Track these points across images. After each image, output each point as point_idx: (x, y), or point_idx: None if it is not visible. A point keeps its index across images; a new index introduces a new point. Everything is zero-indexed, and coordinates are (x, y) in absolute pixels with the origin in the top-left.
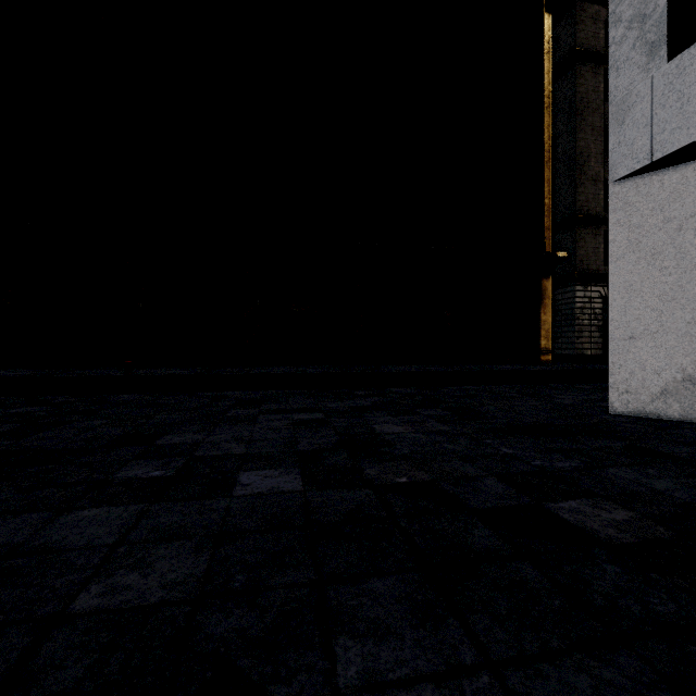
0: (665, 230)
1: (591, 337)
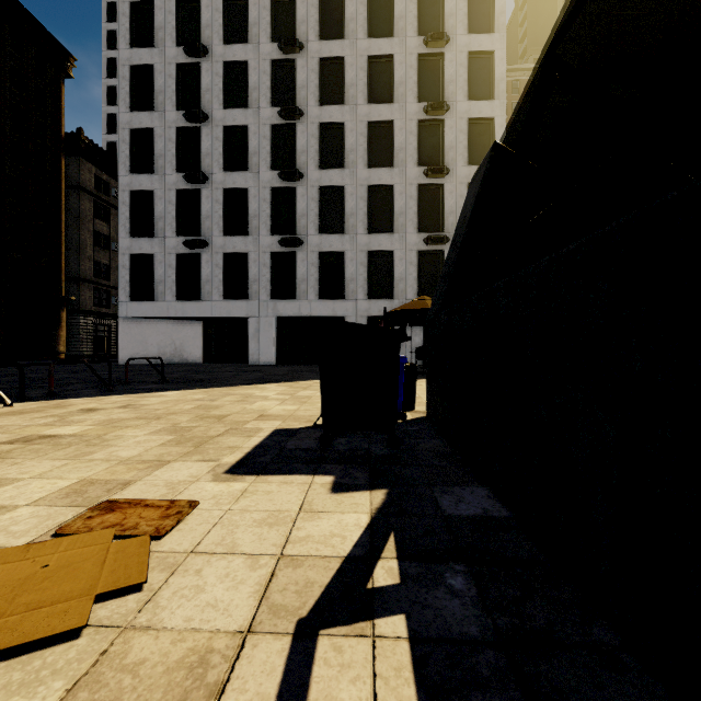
0: (129, 329)
1: (88, 345)
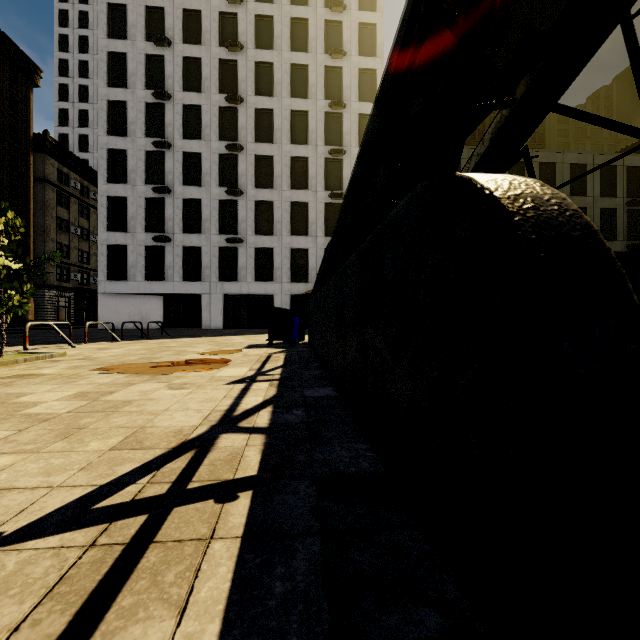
0: (106, 302)
1: (52, 314)
